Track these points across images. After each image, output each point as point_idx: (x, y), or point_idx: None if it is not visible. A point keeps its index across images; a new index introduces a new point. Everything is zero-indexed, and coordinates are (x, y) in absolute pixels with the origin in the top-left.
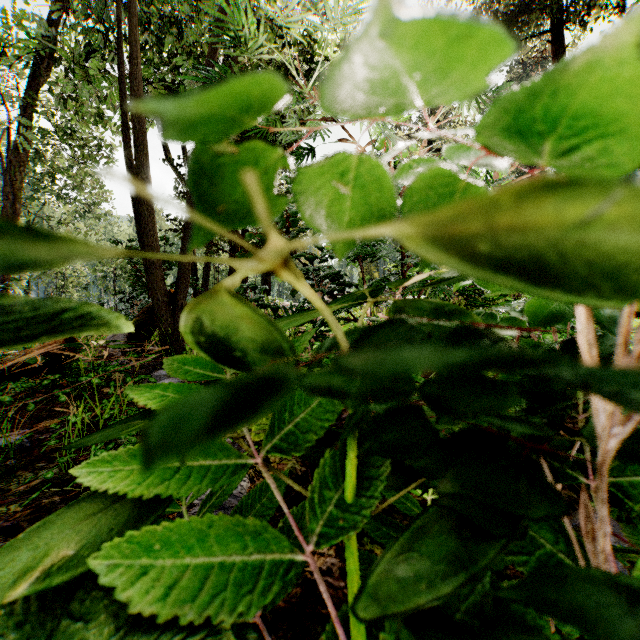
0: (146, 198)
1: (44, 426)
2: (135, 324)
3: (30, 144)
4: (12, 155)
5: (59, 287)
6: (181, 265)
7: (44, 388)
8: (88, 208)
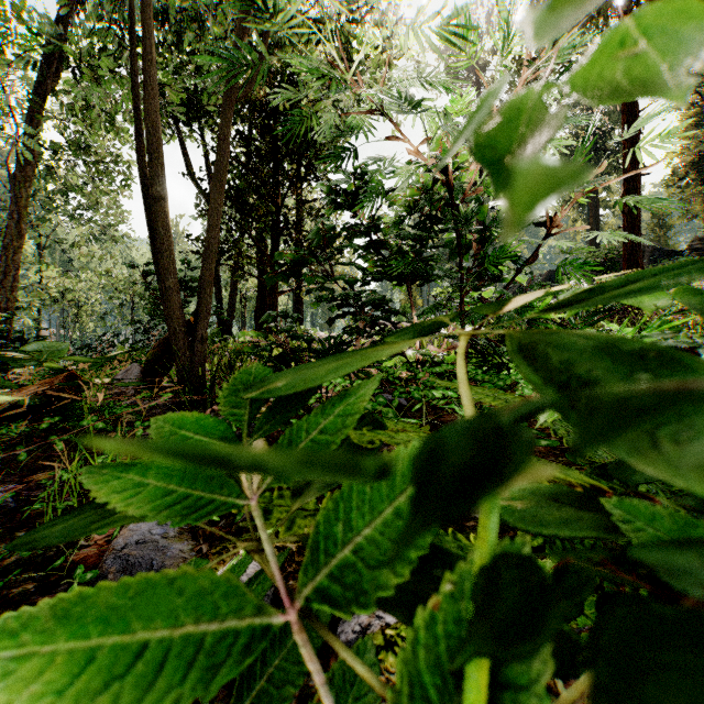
0: (161, 213)
1: (36, 480)
2: (150, 358)
3: (37, 157)
4: (17, 169)
5: (72, 316)
6: (201, 290)
7: (43, 432)
8: (104, 230)
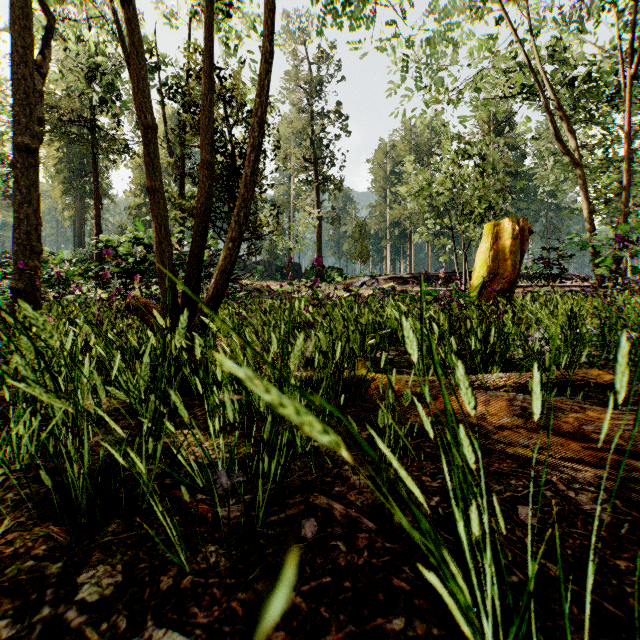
0: None
1: None
2: None
3: None
4: None
5: None
6: None
7: None
8: None
